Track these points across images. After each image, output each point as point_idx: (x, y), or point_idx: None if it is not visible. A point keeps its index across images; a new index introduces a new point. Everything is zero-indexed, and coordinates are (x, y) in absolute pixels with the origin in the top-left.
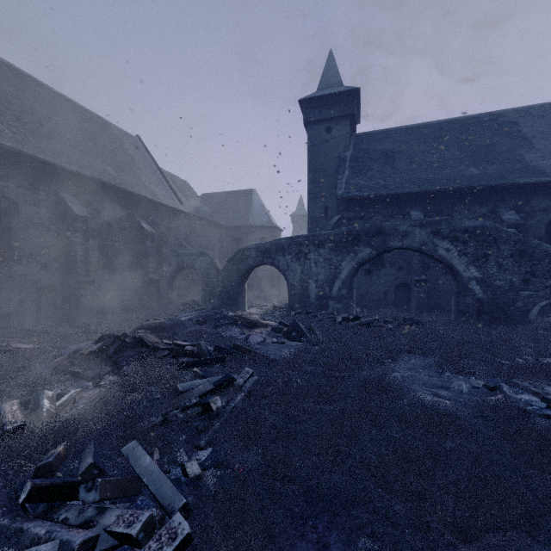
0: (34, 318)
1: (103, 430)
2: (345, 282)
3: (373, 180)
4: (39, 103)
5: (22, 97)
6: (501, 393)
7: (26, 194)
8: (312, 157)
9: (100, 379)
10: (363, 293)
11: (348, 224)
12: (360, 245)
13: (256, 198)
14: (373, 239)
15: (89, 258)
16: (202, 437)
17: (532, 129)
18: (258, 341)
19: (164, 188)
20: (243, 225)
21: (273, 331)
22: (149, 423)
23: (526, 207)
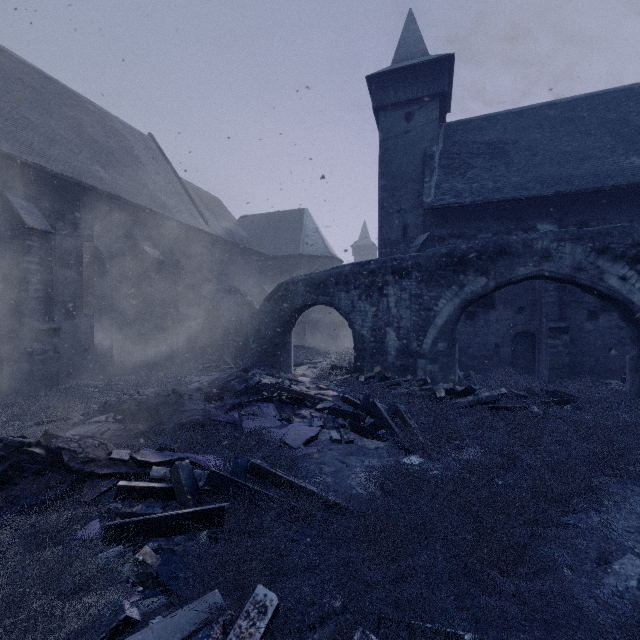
0: None
1: None
2: (444, 331)
3: (476, 181)
4: None
5: None
6: None
7: None
8: (386, 155)
9: None
10: (463, 346)
11: (440, 245)
12: (468, 273)
13: (309, 220)
14: (490, 263)
15: (51, 295)
16: None
17: None
18: (306, 439)
19: (182, 202)
20: (291, 254)
21: (332, 415)
22: None
23: None
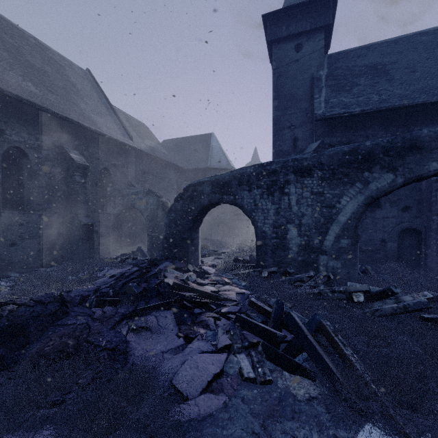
0: None
1: None
2: (347, 228)
3: (362, 95)
4: None
5: None
6: None
7: None
8: (278, 80)
9: None
10: None
11: None
12: (373, 170)
13: (215, 141)
14: (398, 159)
15: None
16: None
17: None
18: (207, 379)
19: (110, 121)
20: (201, 167)
21: (239, 326)
22: None
23: None
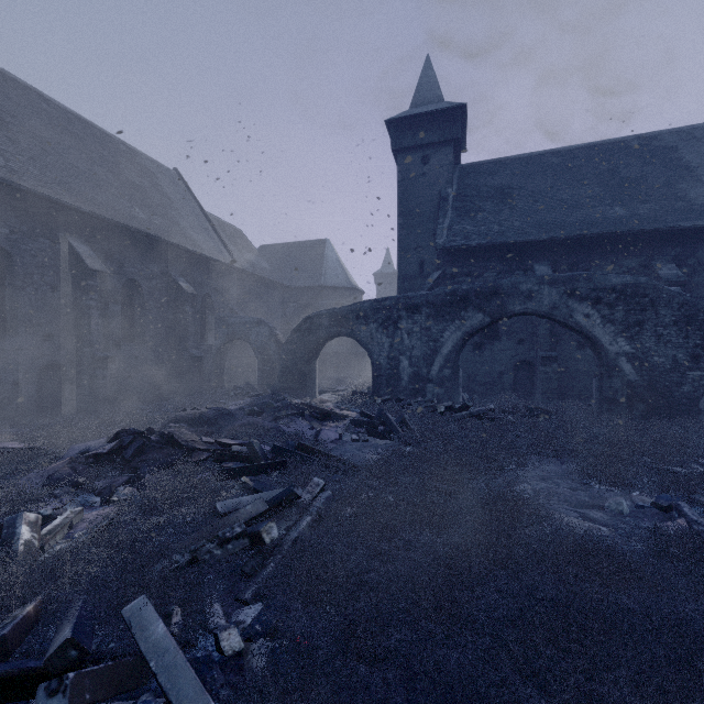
0: (34, 407)
1: (100, 577)
2: (449, 360)
3: (484, 224)
4: (43, 123)
5: (21, 115)
6: (681, 517)
7: (23, 241)
8: (404, 195)
9: (110, 493)
10: (472, 373)
11: (451, 282)
12: (468, 310)
13: (331, 251)
14: (486, 302)
15: (108, 327)
16: (249, 586)
17: (697, 156)
18: (333, 438)
19: (209, 237)
20: (313, 285)
21: (352, 425)
22: (169, 565)
23: (690, 260)
